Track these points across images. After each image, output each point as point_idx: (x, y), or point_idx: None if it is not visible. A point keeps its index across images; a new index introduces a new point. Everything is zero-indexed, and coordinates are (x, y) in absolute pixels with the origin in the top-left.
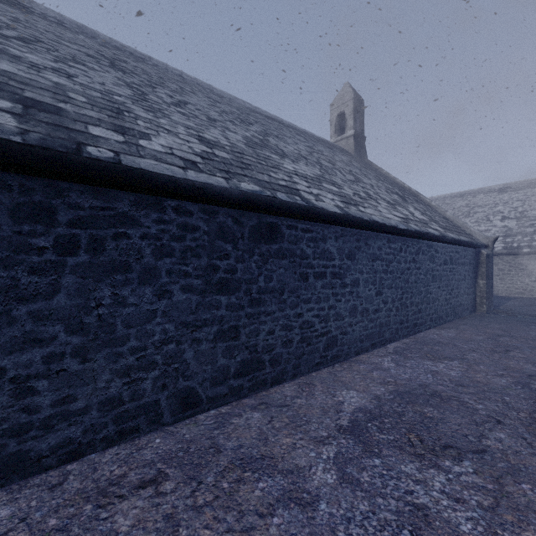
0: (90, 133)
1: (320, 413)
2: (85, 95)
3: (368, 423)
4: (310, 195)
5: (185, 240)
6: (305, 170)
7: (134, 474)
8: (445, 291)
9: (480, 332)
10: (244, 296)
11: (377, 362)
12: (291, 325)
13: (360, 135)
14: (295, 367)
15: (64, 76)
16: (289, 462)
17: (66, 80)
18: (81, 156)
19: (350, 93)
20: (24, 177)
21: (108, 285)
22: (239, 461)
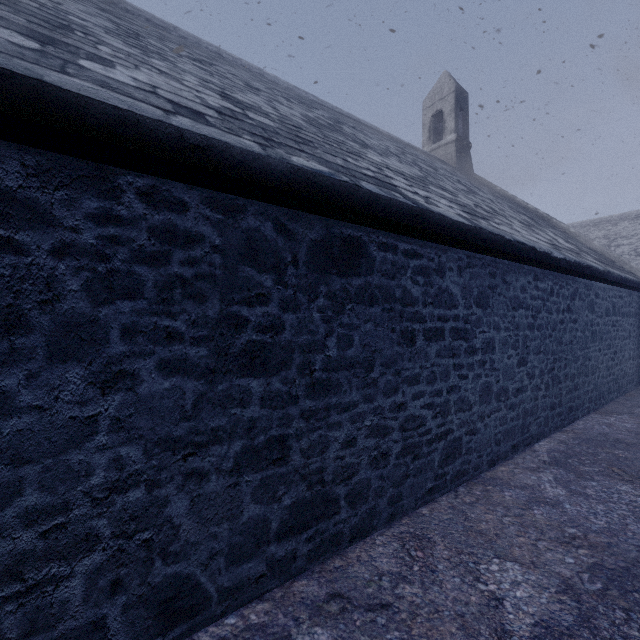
0: None
1: (460, 638)
2: None
3: None
4: (415, 195)
5: (169, 263)
6: (399, 167)
7: None
8: (606, 356)
9: None
10: (297, 376)
11: (531, 483)
12: (385, 426)
13: (464, 140)
14: (392, 501)
15: None
16: None
17: None
18: None
19: (450, 84)
20: None
21: None
22: None
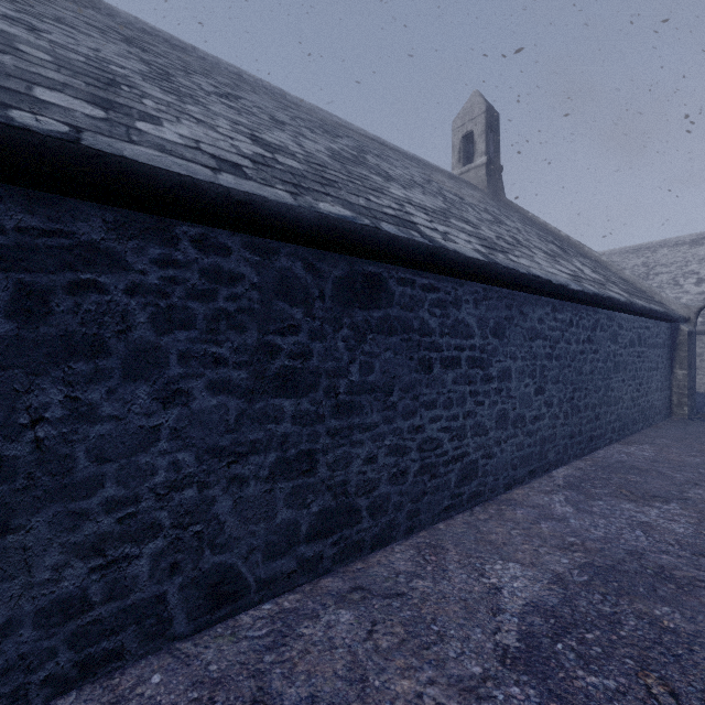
0: (32, 96)
1: (461, 614)
2: (52, 53)
3: (557, 642)
4: (434, 232)
5: (216, 299)
6: (422, 200)
7: None
8: (631, 387)
9: (692, 449)
10: (324, 398)
11: (542, 503)
12: (404, 446)
13: (495, 163)
14: (410, 515)
15: (22, 27)
16: None
17: (24, 32)
18: None
19: (481, 104)
20: None
21: (57, 381)
22: None
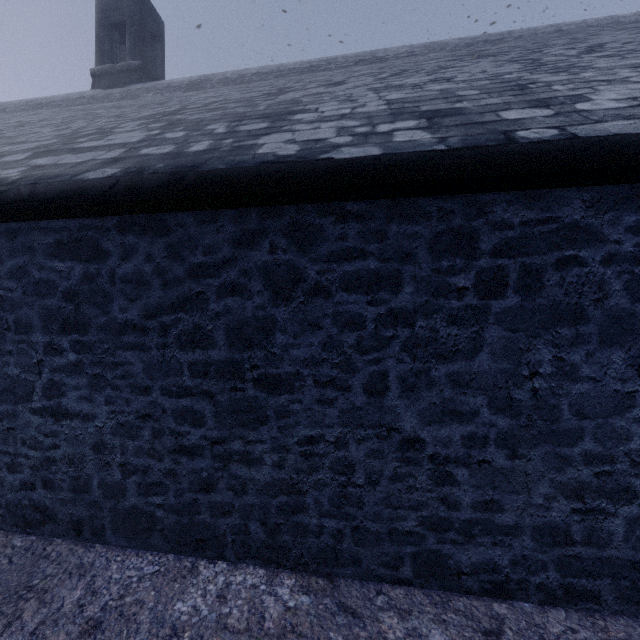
0: (505, 119)
1: None
2: (473, 88)
3: None
4: None
5: None
6: None
7: None
8: None
9: None
10: None
11: None
12: None
13: None
14: None
15: (443, 82)
16: None
17: (448, 84)
18: (518, 143)
19: None
20: (441, 198)
21: (547, 343)
22: None
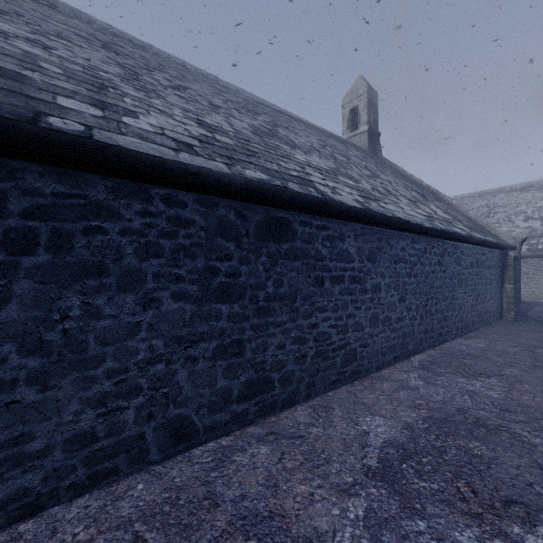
0: (57, 104)
1: (341, 448)
2: (61, 66)
3: (403, 463)
4: (325, 187)
5: (177, 237)
6: (318, 162)
7: (103, 540)
8: (471, 297)
9: (513, 342)
10: (249, 304)
11: (402, 378)
12: (304, 337)
13: (374, 130)
14: (309, 386)
15: (39, 47)
16: (306, 524)
17: (41, 51)
18: (36, 125)
19: (364, 86)
20: None
21: (77, 292)
22: (240, 522)
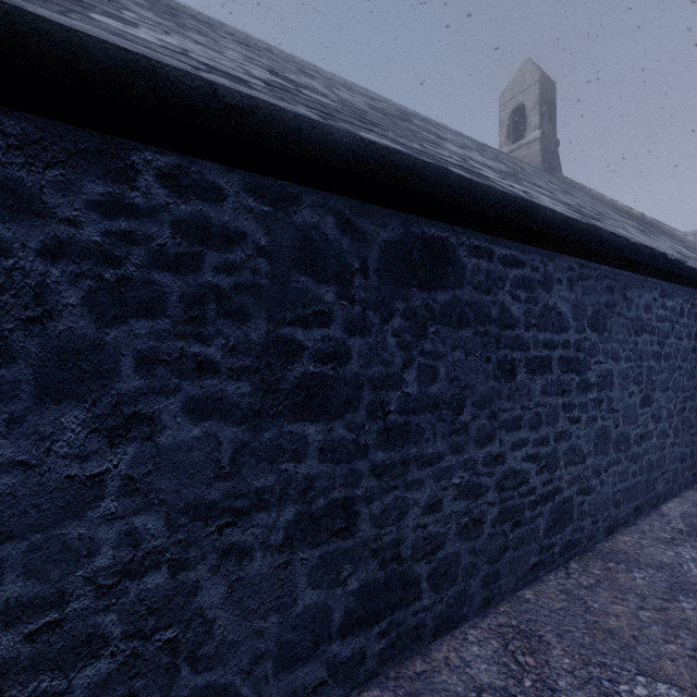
0: None
1: None
2: None
3: None
4: (512, 188)
5: (199, 269)
6: (484, 160)
7: None
8: None
9: None
10: (367, 419)
11: (668, 561)
12: (478, 484)
13: (550, 138)
14: (487, 582)
15: None
16: None
17: None
18: None
19: (534, 73)
20: None
21: None
22: None
